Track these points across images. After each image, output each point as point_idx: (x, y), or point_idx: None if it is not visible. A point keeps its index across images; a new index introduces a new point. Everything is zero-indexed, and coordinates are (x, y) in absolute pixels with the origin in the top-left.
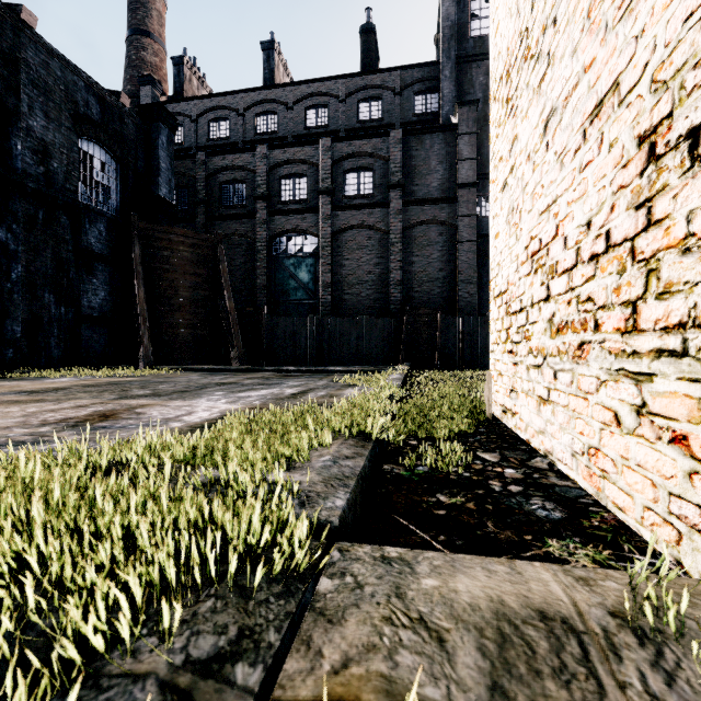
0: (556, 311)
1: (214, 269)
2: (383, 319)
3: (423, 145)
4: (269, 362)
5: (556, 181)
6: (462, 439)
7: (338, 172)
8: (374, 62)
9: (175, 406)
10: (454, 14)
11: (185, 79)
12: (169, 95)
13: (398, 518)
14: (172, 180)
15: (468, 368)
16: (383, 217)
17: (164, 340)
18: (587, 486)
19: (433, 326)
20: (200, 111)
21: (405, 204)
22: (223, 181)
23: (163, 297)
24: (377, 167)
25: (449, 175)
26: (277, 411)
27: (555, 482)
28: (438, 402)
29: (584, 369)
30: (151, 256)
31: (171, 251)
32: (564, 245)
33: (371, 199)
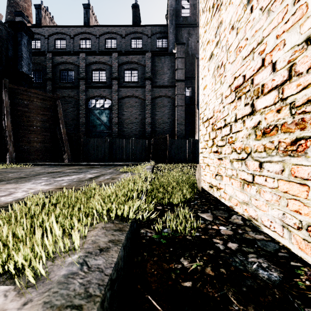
0: (262, 120)
1: (54, 112)
2: (142, 140)
3: (161, 61)
4: (85, 160)
5: (262, 27)
6: (187, 203)
7: (121, 70)
8: (138, 22)
9: (4, 189)
10: (174, 5)
11: (42, 16)
12: (32, 24)
13: (151, 300)
14: (30, 64)
15: (181, 163)
16: (143, 92)
17: (25, 148)
18: (306, 257)
19: (165, 144)
20: (50, 33)
21: (153, 87)
22: (62, 69)
23: (24, 125)
24: (139, 69)
25: (172, 76)
26: (66, 193)
27: (254, 236)
28: (171, 181)
29: (301, 160)
30: (16, 103)
31: (29, 101)
32: (272, 70)
33: (137, 84)
